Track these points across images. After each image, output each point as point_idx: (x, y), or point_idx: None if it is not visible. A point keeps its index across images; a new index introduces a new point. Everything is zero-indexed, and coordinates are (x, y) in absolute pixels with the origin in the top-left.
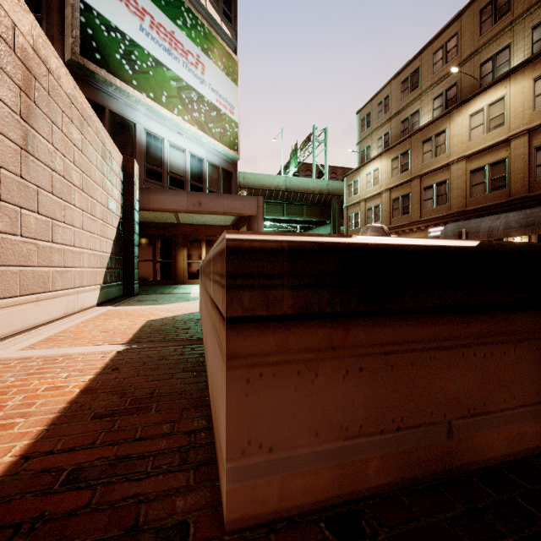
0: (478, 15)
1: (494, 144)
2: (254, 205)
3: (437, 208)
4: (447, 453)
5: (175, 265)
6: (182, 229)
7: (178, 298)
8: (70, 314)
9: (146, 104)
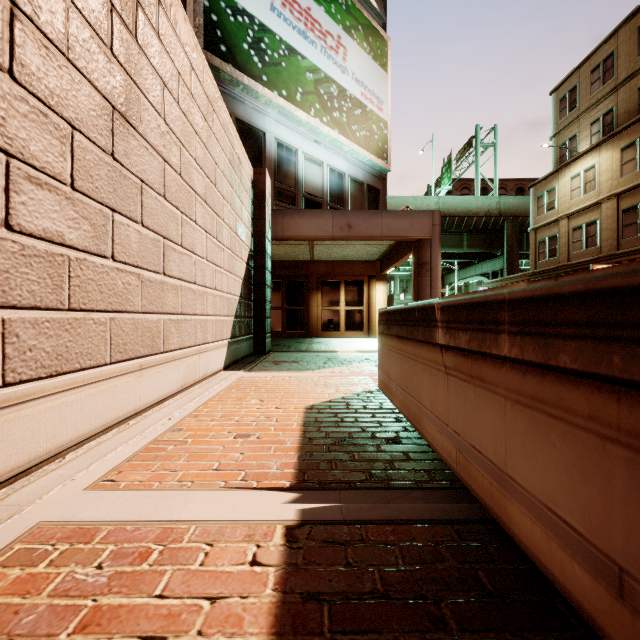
0: None
1: None
2: (426, 224)
3: None
4: None
5: (307, 312)
6: (315, 267)
7: (326, 360)
8: (190, 386)
9: (278, 105)
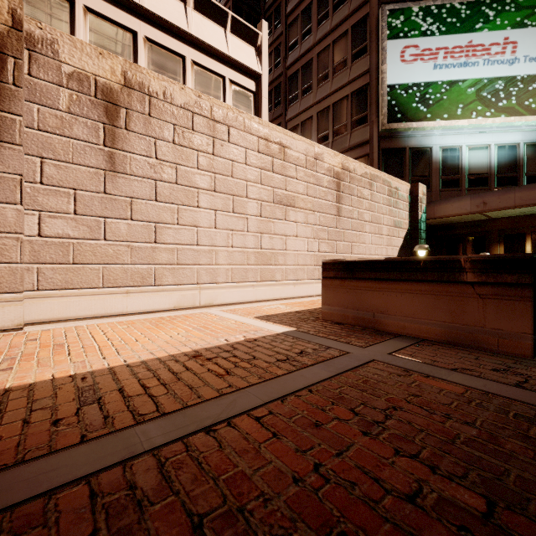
0: None
1: None
2: None
3: None
4: (373, 322)
5: None
6: (496, 224)
7: None
8: None
9: (440, 126)
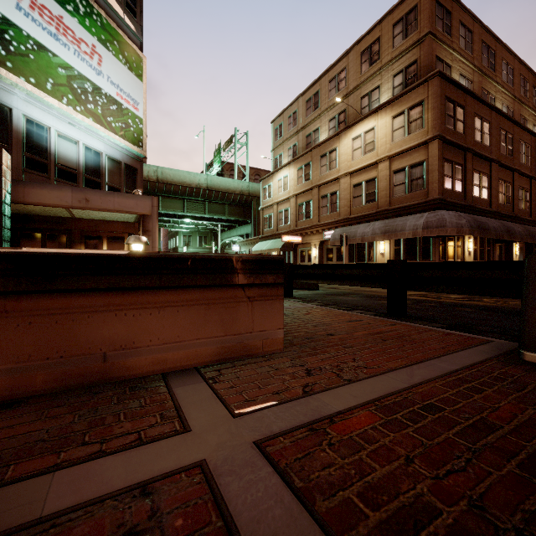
0: (360, 57)
1: (368, 165)
2: (148, 205)
3: (331, 214)
4: (103, 370)
5: None
6: (78, 224)
7: None
8: None
9: (25, 89)
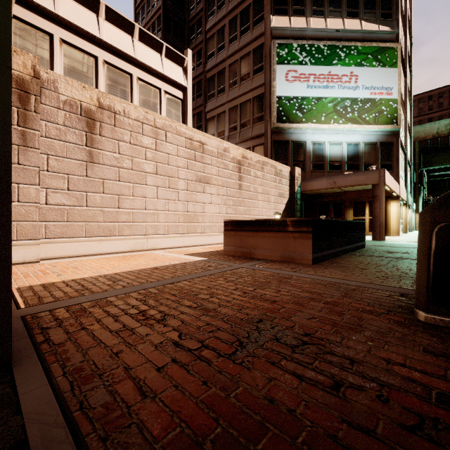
0: None
1: None
2: (375, 176)
3: None
4: (250, 254)
5: None
6: (348, 195)
7: None
8: None
9: (311, 128)
